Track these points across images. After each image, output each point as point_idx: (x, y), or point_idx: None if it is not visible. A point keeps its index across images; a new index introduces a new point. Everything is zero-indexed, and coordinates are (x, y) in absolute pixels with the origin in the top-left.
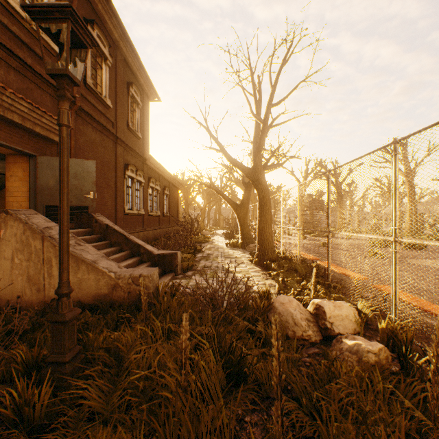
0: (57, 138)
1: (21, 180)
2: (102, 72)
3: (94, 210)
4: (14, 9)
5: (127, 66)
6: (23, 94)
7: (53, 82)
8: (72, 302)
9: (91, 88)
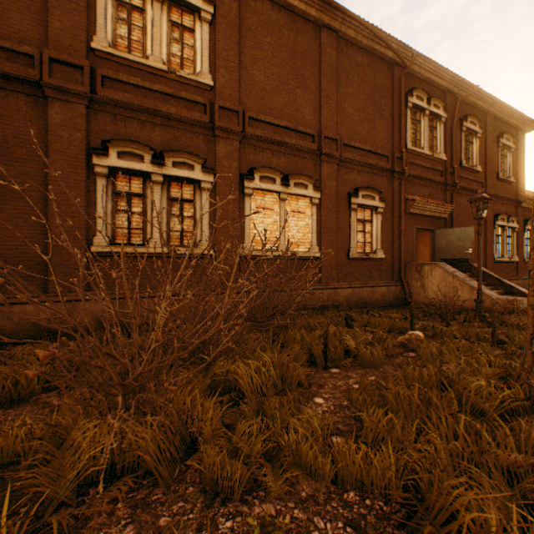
0: (445, 215)
1: (424, 244)
2: (472, 146)
3: (471, 260)
4: (426, 155)
5: (495, 121)
6: (428, 197)
7: (442, 181)
8: (481, 296)
9: (464, 167)
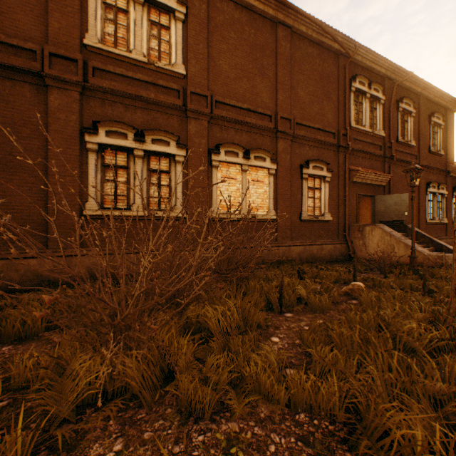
0: (383, 184)
1: (366, 208)
2: (407, 124)
3: (406, 222)
4: (367, 132)
5: (427, 102)
6: (369, 168)
7: (381, 154)
8: (415, 253)
9: (400, 142)
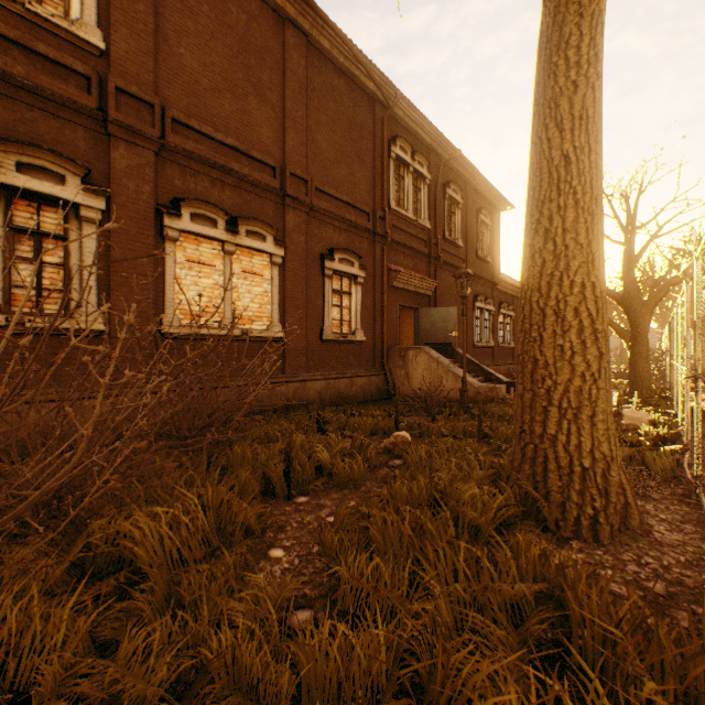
0: (429, 293)
1: (409, 325)
2: (455, 217)
3: (455, 345)
4: (410, 219)
5: (475, 194)
6: (413, 269)
7: (426, 252)
8: (466, 385)
9: (447, 239)
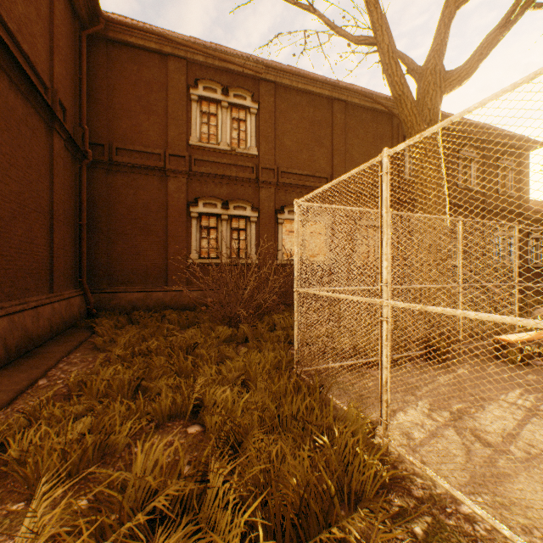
0: None
1: None
2: (470, 169)
3: None
4: None
5: (496, 145)
6: None
7: None
8: None
9: (461, 188)
